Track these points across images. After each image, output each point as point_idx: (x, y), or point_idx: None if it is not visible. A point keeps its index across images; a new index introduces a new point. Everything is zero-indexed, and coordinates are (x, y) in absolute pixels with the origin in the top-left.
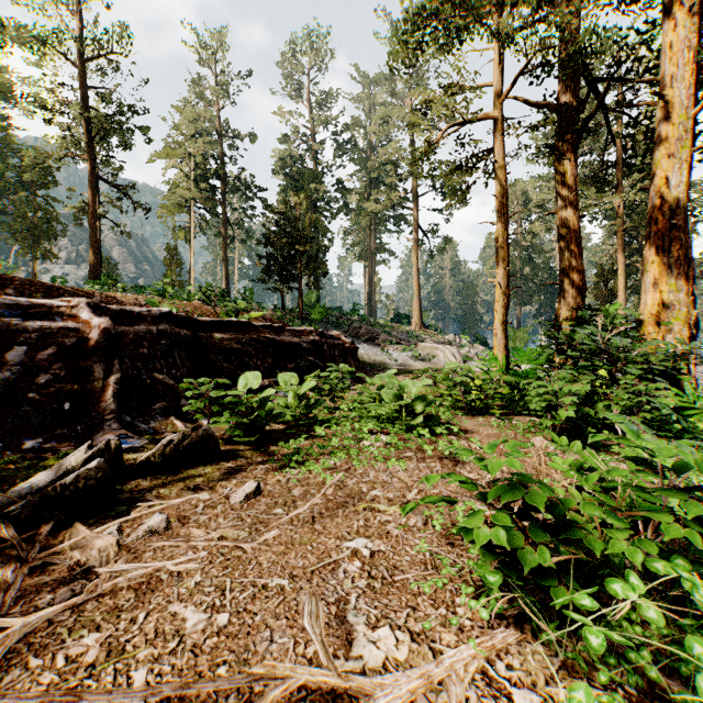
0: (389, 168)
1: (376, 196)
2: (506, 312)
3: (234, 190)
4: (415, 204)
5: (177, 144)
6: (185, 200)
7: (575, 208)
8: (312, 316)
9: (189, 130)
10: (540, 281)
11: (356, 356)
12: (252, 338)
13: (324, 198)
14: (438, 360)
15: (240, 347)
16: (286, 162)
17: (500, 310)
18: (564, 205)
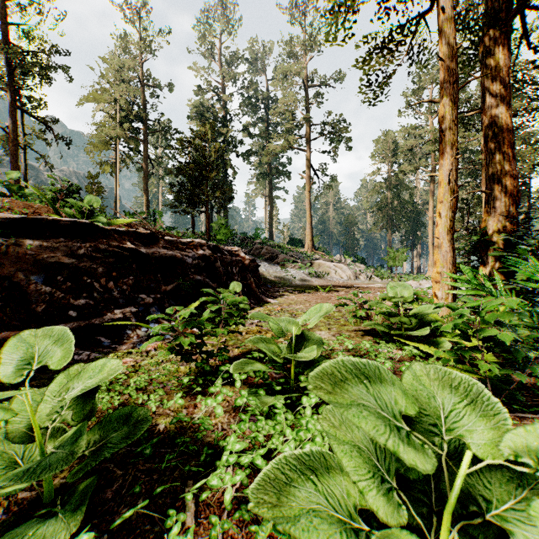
0: (286, 115)
1: (275, 139)
2: (454, 216)
3: (154, 131)
4: (308, 147)
5: (103, 90)
6: (110, 138)
7: (507, 103)
8: (217, 237)
9: (114, 77)
10: (407, 213)
11: (257, 273)
12: (96, 248)
13: (232, 141)
14: (331, 277)
15: (74, 261)
16: (199, 109)
17: (446, 213)
18: (493, 101)
